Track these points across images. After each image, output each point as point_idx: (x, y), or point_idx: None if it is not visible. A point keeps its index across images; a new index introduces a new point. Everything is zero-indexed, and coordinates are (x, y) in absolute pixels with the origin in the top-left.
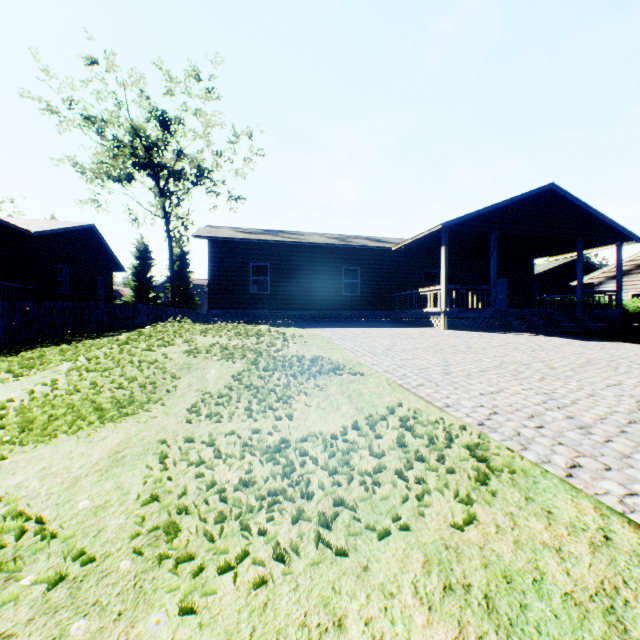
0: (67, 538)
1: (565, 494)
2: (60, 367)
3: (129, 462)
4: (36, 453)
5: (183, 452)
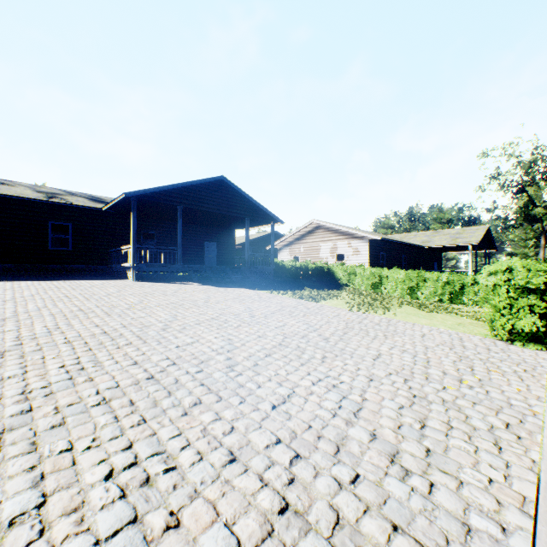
0: None
1: None
2: None
3: None
4: None
5: None
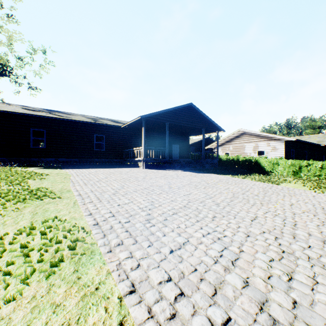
0: None
1: (101, 263)
2: None
3: None
4: None
5: None
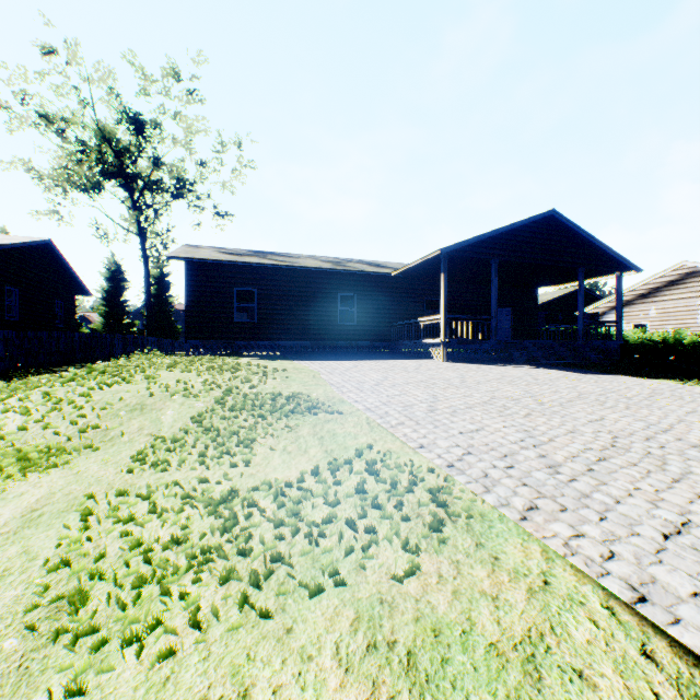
0: None
1: (517, 538)
2: None
3: (46, 521)
4: None
5: (112, 508)
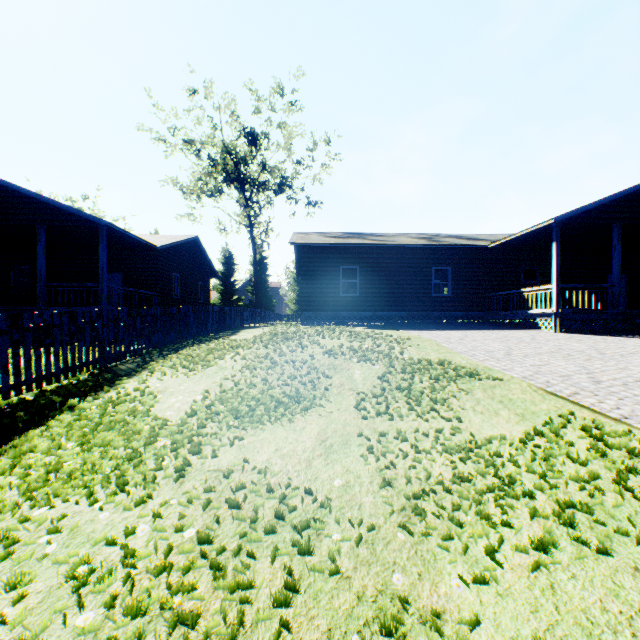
0: (339, 508)
1: None
2: (224, 364)
3: (339, 450)
4: (261, 437)
5: (384, 445)
